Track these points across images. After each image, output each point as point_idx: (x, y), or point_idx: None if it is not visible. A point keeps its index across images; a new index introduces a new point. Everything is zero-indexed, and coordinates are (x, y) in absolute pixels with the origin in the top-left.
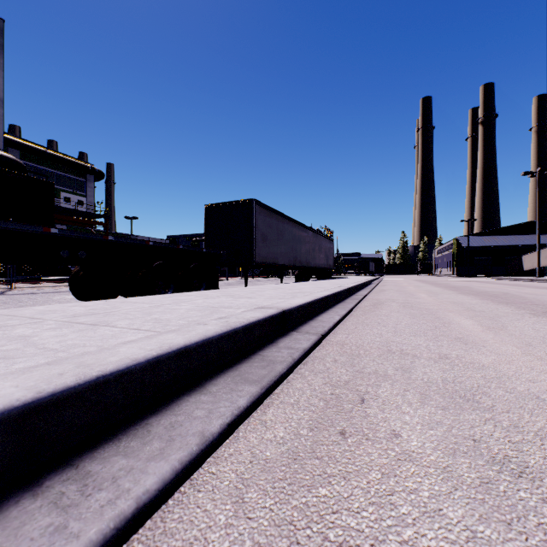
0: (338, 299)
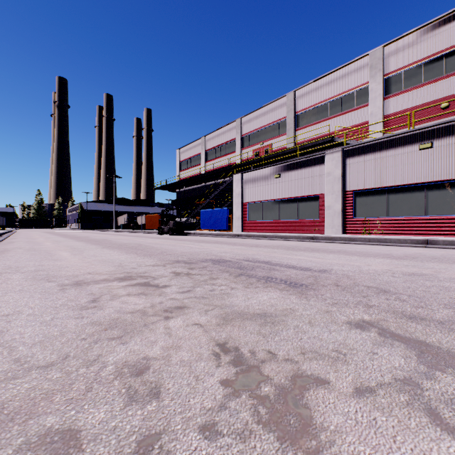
0: None
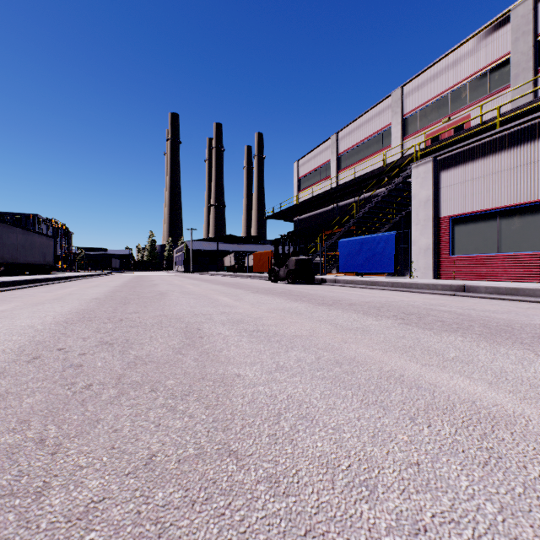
0: (16, 285)
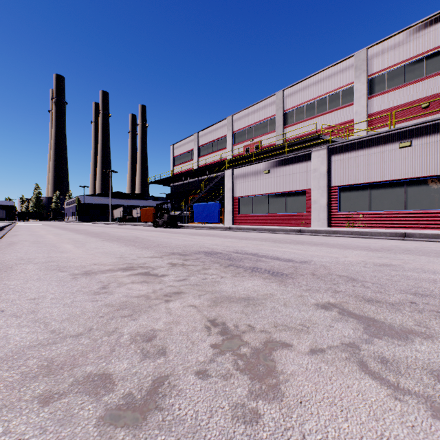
0: (0, 230)
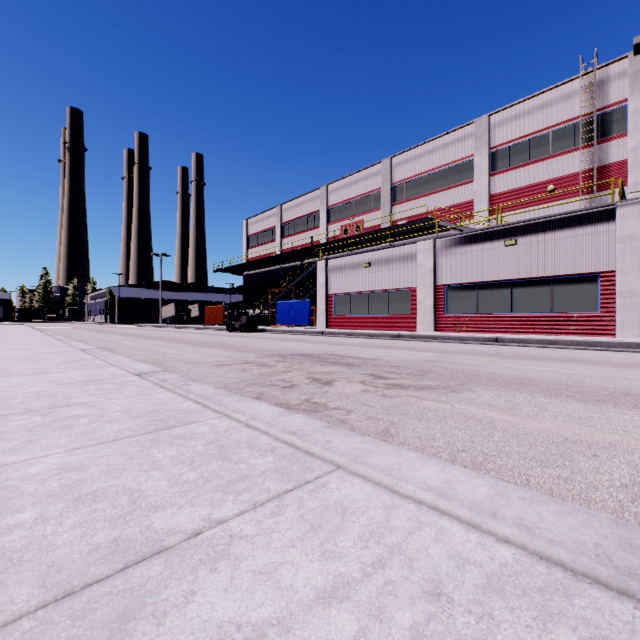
0: None
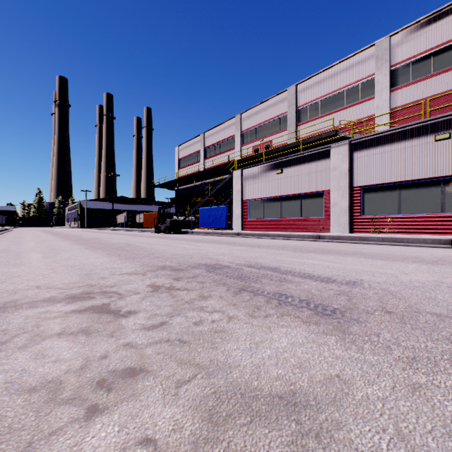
0: None
